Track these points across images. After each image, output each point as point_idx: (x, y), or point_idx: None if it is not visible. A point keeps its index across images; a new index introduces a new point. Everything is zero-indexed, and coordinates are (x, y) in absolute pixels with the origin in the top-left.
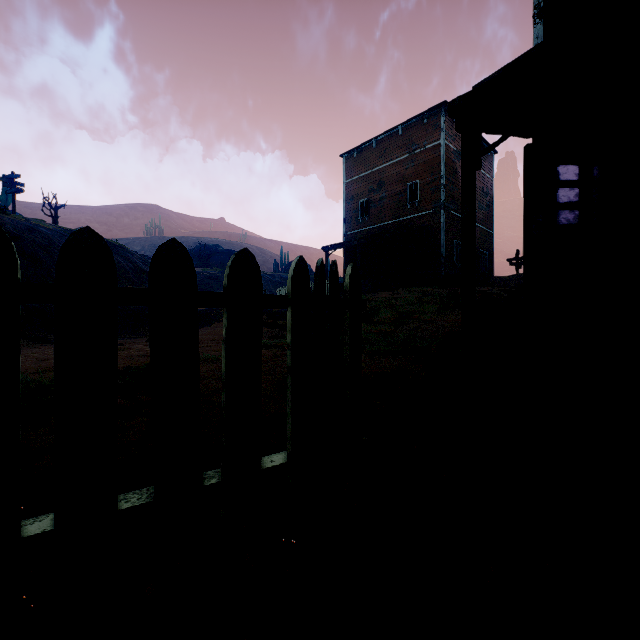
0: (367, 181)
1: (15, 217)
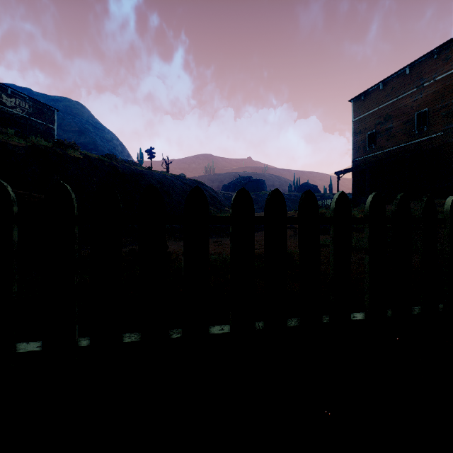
0: (374, 117)
1: (155, 171)
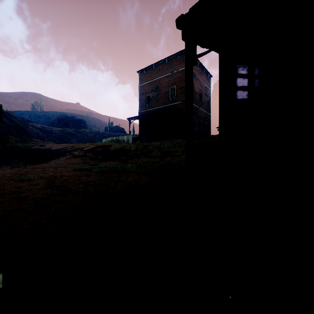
0: (150, 85)
1: None
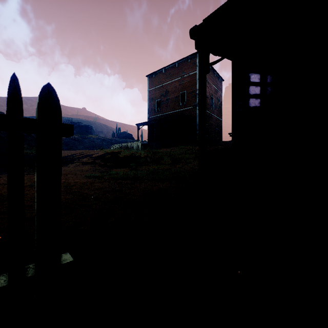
0: (160, 90)
1: None
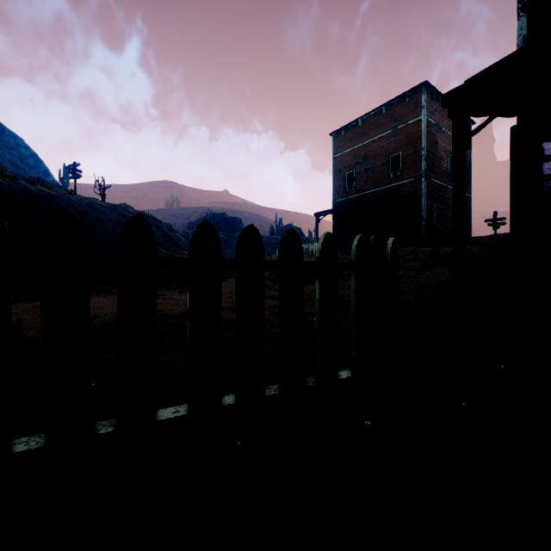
0: (353, 155)
1: (78, 197)
